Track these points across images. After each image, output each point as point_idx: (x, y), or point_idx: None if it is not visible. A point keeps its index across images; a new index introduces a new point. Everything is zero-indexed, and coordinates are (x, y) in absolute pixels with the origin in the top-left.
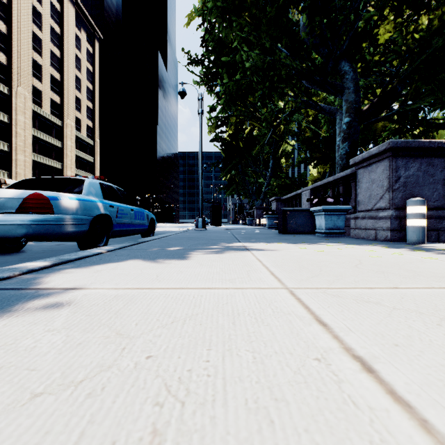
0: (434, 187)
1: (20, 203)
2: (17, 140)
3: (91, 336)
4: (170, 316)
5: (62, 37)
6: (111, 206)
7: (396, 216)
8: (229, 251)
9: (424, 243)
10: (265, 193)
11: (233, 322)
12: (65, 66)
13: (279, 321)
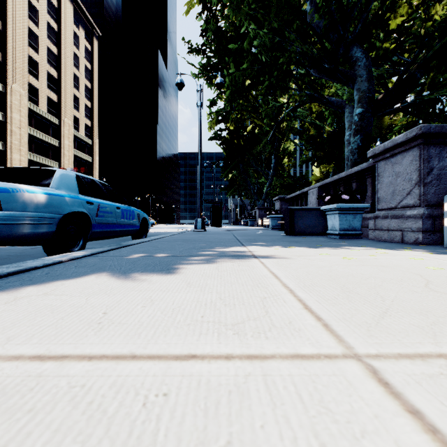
0: None
1: None
2: (12, 138)
3: None
4: None
5: (59, 34)
6: (89, 203)
7: (429, 215)
8: (230, 259)
9: None
10: (267, 193)
11: None
12: (63, 63)
13: None
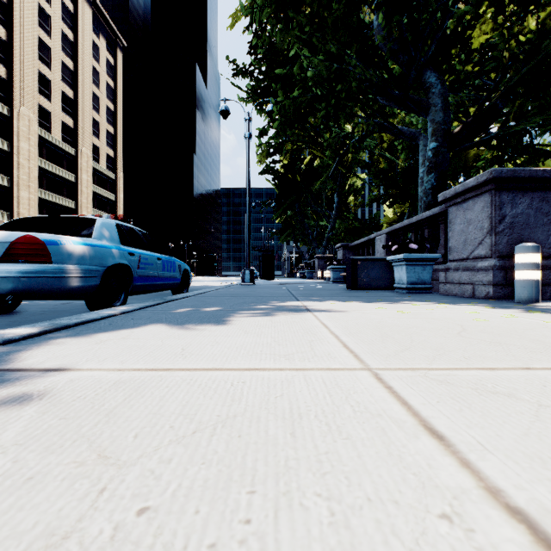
0: (550, 229)
1: (6, 248)
2: (20, 172)
3: (54, 461)
4: (192, 420)
5: (76, 45)
6: (131, 254)
7: (500, 267)
8: (284, 312)
9: (538, 301)
10: (328, 239)
11: (293, 433)
12: (80, 81)
13: (365, 430)
